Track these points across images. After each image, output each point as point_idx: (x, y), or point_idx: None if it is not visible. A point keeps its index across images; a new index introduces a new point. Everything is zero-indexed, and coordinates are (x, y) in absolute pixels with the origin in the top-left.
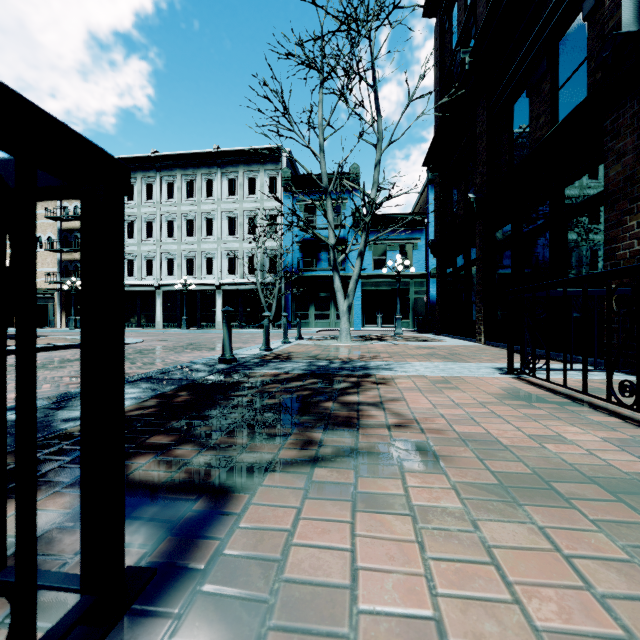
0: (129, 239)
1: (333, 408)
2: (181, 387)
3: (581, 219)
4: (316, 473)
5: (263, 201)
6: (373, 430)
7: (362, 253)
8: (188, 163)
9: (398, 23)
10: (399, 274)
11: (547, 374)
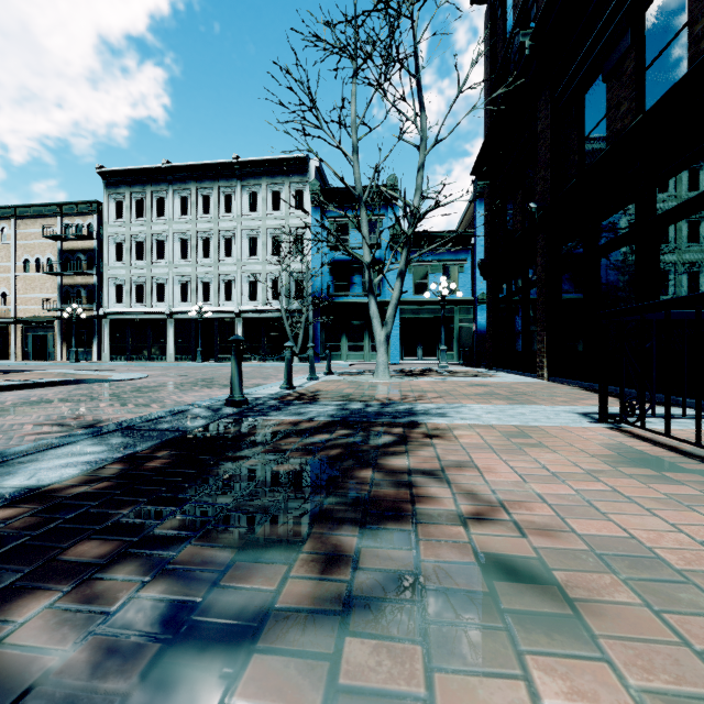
0: (138, 261)
1: (373, 480)
2: (164, 442)
3: (679, 225)
4: (347, 649)
5: (289, 218)
6: (439, 527)
7: (403, 273)
8: (204, 175)
9: (445, 1)
10: (444, 299)
11: (666, 426)
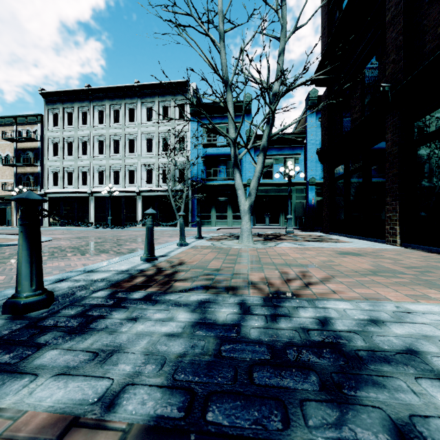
0: (68, 156)
1: None
2: None
3: None
4: None
5: (174, 125)
6: None
7: (265, 148)
8: (115, 95)
9: None
10: (290, 179)
11: None
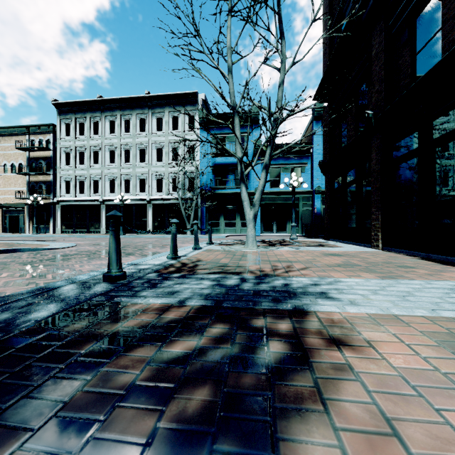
0: (80, 165)
1: None
2: None
3: None
4: None
5: (184, 135)
6: None
7: (267, 166)
8: (126, 105)
9: None
10: (294, 189)
11: None
